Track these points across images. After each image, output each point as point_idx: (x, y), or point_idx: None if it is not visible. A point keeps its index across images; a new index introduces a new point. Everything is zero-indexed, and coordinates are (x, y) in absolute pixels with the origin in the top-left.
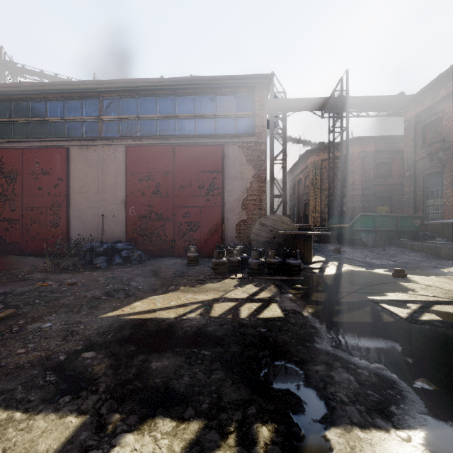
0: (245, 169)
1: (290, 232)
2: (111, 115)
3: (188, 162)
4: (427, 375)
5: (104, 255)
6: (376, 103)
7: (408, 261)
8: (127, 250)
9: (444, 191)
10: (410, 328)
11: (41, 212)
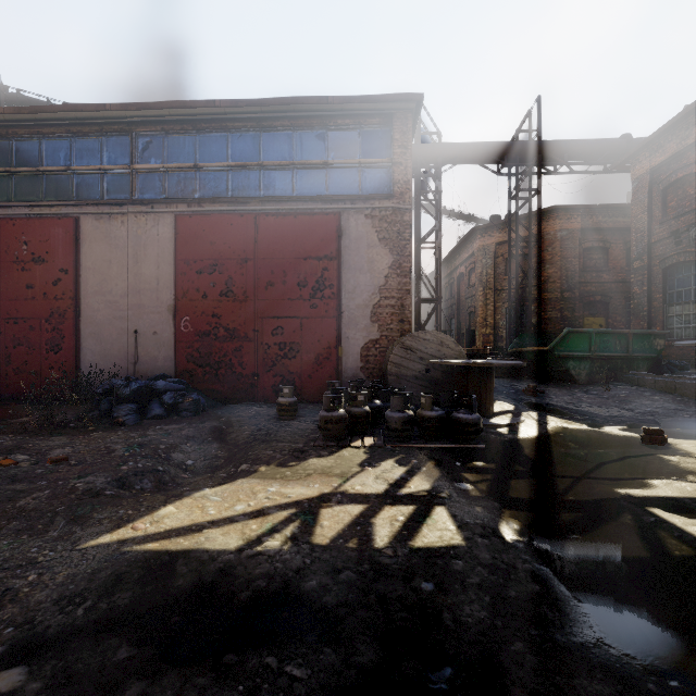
0: (377, 254)
1: (457, 362)
2: (150, 162)
3: (281, 242)
4: None
5: (132, 402)
6: (586, 151)
7: (654, 410)
8: (173, 393)
9: None
10: None
11: (31, 327)
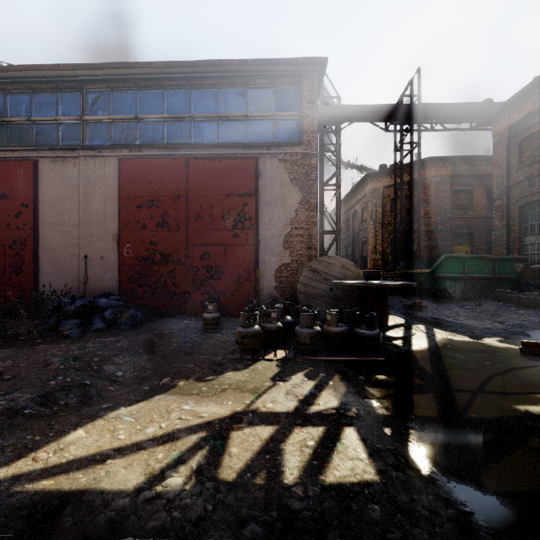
0: (289, 192)
1: (357, 283)
2: (98, 114)
3: (208, 181)
4: None
5: (77, 317)
6: (456, 113)
7: (521, 323)
8: (113, 309)
9: None
10: None
11: None
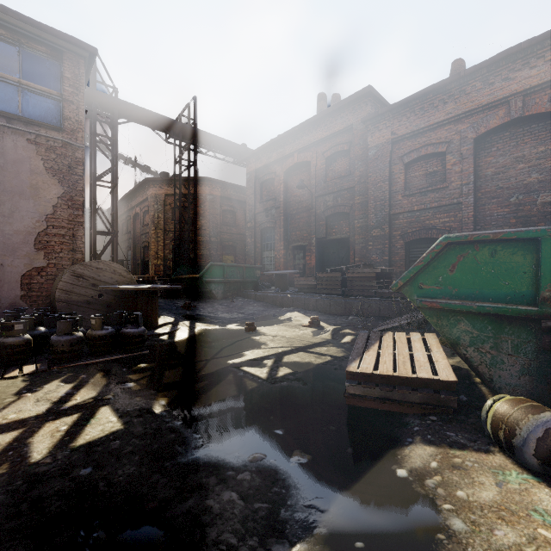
0: (44, 182)
1: (127, 287)
2: None
3: None
4: (298, 444)
5: None
6: (224, 146)
7: (254, 312)
8: None
9: (275, 245)
10: (273, 390)
11: None
